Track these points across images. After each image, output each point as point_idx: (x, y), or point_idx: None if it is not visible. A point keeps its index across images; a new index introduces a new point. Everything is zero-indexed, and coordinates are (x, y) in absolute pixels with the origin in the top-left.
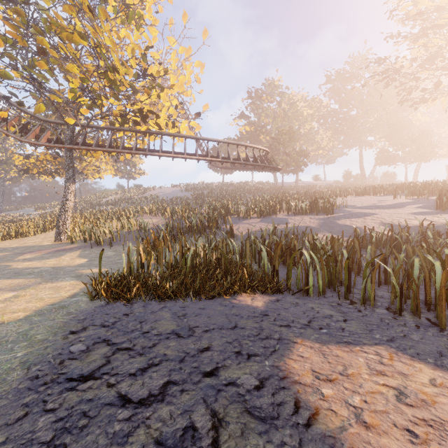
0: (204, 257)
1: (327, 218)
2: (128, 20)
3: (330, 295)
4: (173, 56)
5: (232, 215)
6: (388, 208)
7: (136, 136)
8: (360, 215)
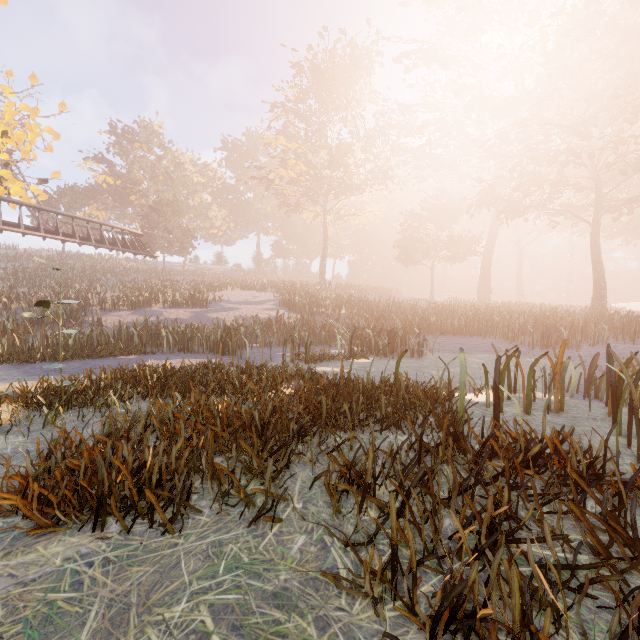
0: (81, 341)
1: (200, 312)
2: None
3: (177, 353)
4: (9, 107)
5: (94, 307)
6: (253, 304)
7: None
8: (228, 309)
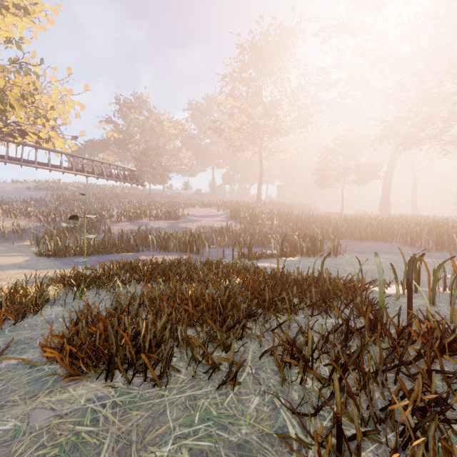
0: (98, 243)
1: (174, 223)
2: (24, 73)
3: (159, 252)
4: (55, 90)
5: (106, 220)
6: (210, 217)
7: (8, 145)
8: (193, 221)
